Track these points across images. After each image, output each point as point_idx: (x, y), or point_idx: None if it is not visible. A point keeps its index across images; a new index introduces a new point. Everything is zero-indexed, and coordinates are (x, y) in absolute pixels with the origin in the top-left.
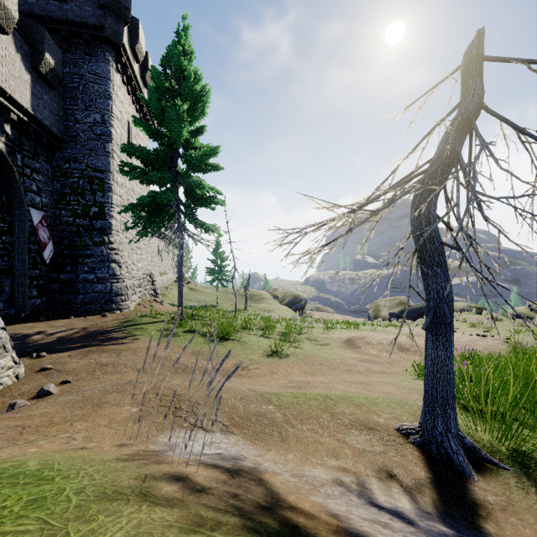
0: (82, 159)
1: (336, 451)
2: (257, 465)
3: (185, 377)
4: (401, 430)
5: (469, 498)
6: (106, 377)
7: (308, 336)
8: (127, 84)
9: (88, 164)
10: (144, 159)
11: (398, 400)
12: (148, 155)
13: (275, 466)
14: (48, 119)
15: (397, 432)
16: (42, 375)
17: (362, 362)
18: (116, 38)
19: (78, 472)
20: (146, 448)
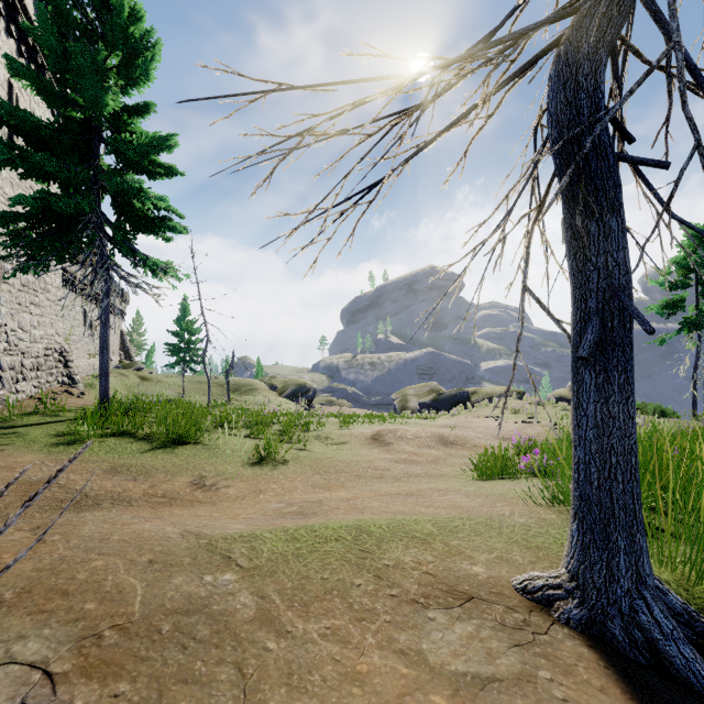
0: None
1: None
2: None
3: (27, 522)
4: (531, 592)
5: None
6: None
7: (318, 433)
8: (6, 17)
9: None
10: (30, 136)
11: (486, 519)
12: (36, 128)
13: None
14: None
15: (522, 597)
16: None
17: (398, 464)
18: None
19: None
20: None
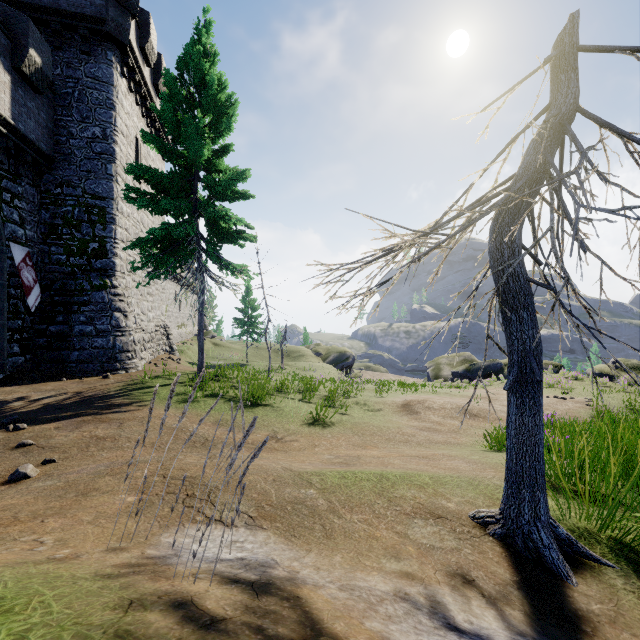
0: (78, 183)
1: (397, 550)
2: (292, 574)
3: (203, 454)
4: (477, 519)
5: (568, 608)
6: (103, 455)
7: (357, 400)
8: (135, 92)
9: (85, 189)
10: (156, 184)
11: (470, 479)
12: (160, 179)
13: (317, 575)
14: (33, 132)
15: (472, 521)
16: (19, 453)
17: (423, 431)
18: (120, 34)
19: (29, 601)
20: (141, 554)
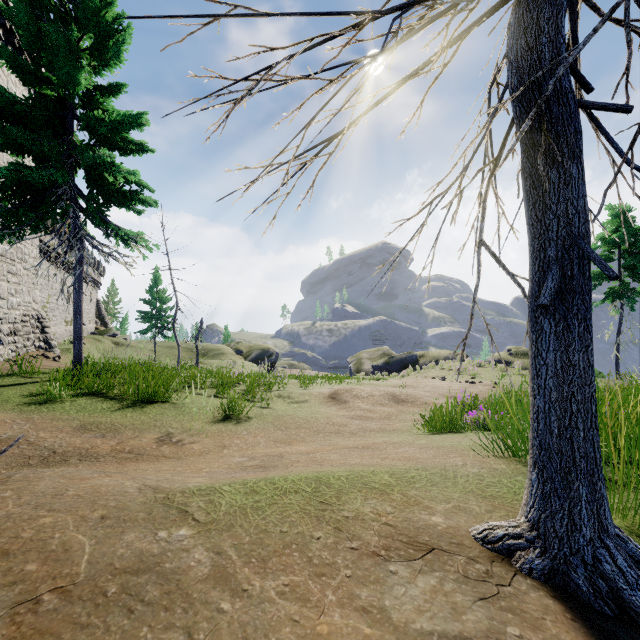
0: None
1: None
2: None
3: None
4: (492, 542)
5: None
6: None
7: (280, 392)
8: None
9: None
10: (5, 111)
11: (440, 470)
12: (11, 104)
13: None
14: None
15: (482, 547)
16: None
17: (354, 420)
18: None
19: None
20: None
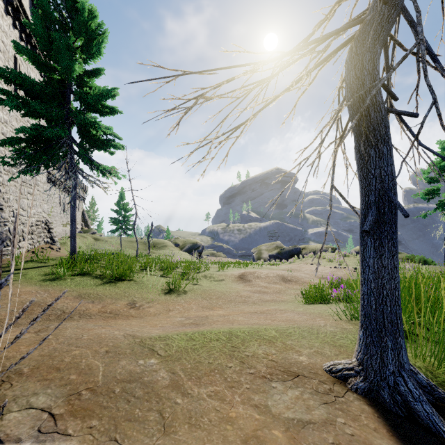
0: None
1: (261, 439)
2: None
3: (32, 328)
4: (335, 372)
5: None
6: None
7: (205, 274)
8: (13, 16)
9: None
10: (28, 90)
11: (309, 328)
12: (32, 85)
13: None
14: None
15: (329, 375)
16: None
17: (255, 293)
18: None
19: None
20: None
